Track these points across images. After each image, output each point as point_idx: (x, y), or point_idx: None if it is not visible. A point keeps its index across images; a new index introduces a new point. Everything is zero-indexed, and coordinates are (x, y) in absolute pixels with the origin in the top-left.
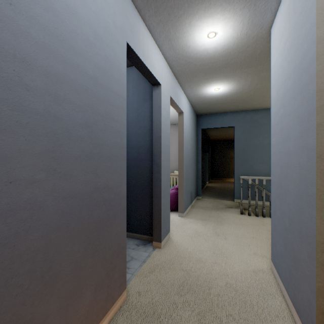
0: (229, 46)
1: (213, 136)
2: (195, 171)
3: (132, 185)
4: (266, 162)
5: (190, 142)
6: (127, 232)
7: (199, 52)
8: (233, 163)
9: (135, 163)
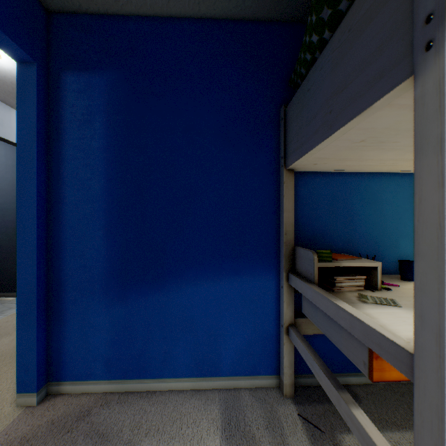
0: None
1: None
2: None
3: None
4: None
5: None
6: (13, 292)
7: None
8: None
9: None
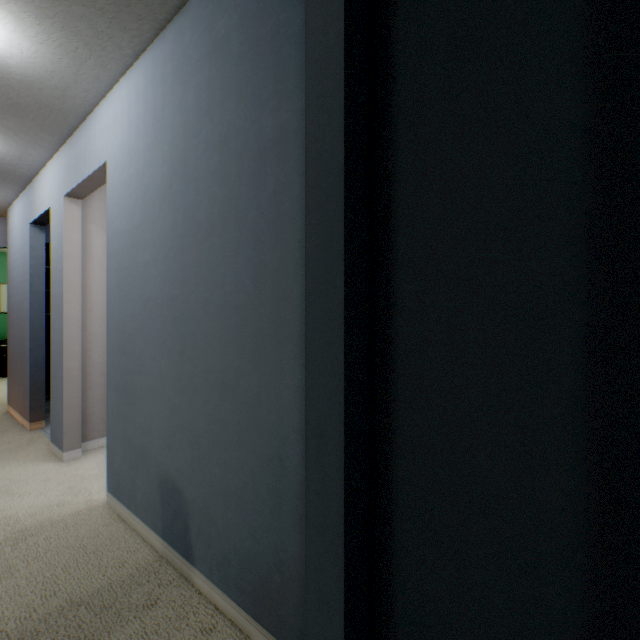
0: None
1: None
2: (258, 401)
3: None
4: None
5: (158, 227)
6: None
7: None
8: None
9: None
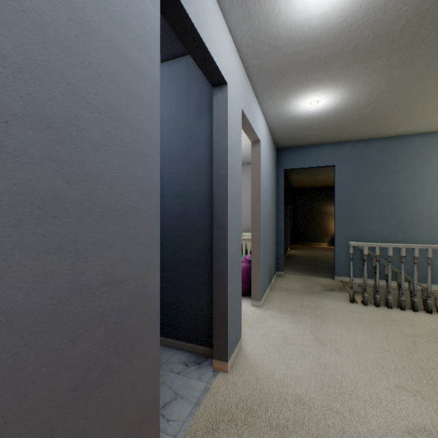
0: (350, 10)
1: (296, 182)
2: (274, 234)
3: (178, 258)
4: (385, 219)
5: (268, 189)
6: (169, 338)
7: (294, 26)
8: (324, 221)
9: (183, 222)
